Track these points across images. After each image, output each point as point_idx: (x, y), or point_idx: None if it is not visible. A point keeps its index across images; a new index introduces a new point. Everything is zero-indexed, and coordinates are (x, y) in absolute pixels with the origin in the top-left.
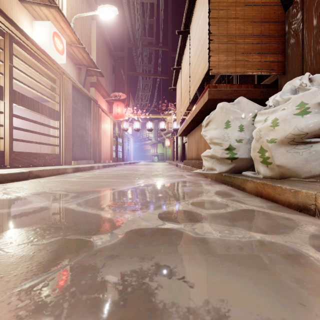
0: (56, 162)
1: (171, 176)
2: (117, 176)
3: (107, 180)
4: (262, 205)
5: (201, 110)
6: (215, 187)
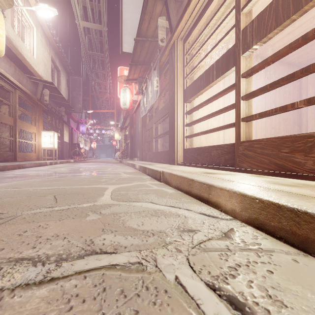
0: None
1: None
2: (12, 204)
3: (46, 187)
4: None
5: None
6: None
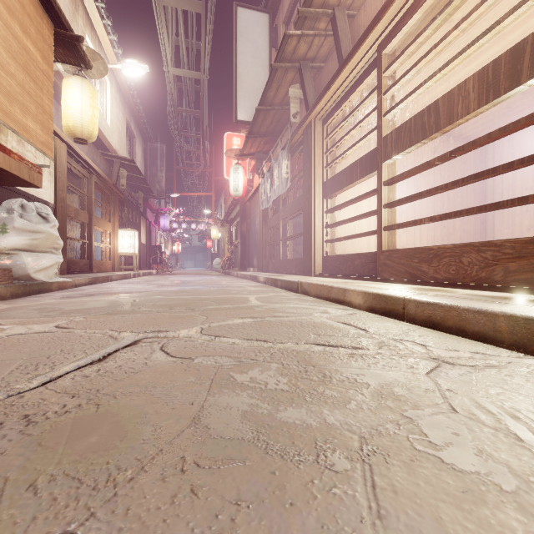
0: (528, 278)
1: (34, 309)
2: (187, 304)
3: (188, 296)
4: (79, 289)
5: (5, 171)
6: (57, 294)
